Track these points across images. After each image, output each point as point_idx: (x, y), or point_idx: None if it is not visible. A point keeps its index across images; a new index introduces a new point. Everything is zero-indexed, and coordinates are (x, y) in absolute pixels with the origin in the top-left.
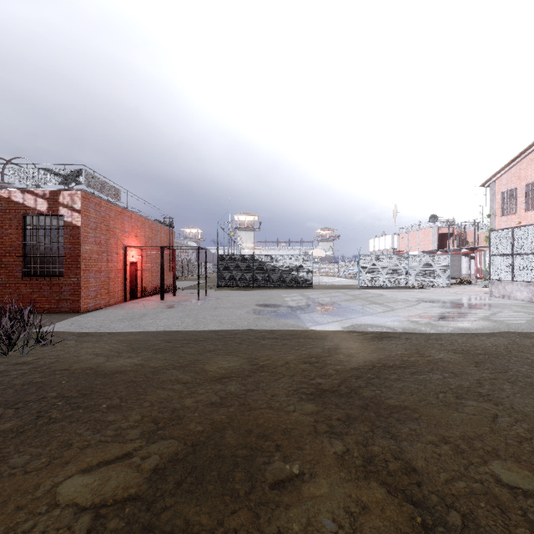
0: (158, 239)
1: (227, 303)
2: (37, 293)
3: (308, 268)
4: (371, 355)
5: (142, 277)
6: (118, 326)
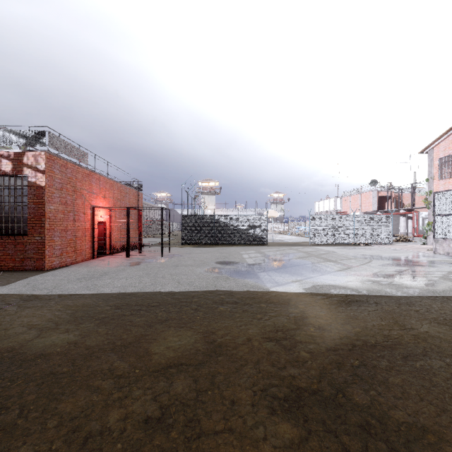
0: (126, 201)
1: (188, 260)
2: (1, 251)
3: (263, 227)
4: (345, 327)
5: (110, 235)
6: (72, 287)
